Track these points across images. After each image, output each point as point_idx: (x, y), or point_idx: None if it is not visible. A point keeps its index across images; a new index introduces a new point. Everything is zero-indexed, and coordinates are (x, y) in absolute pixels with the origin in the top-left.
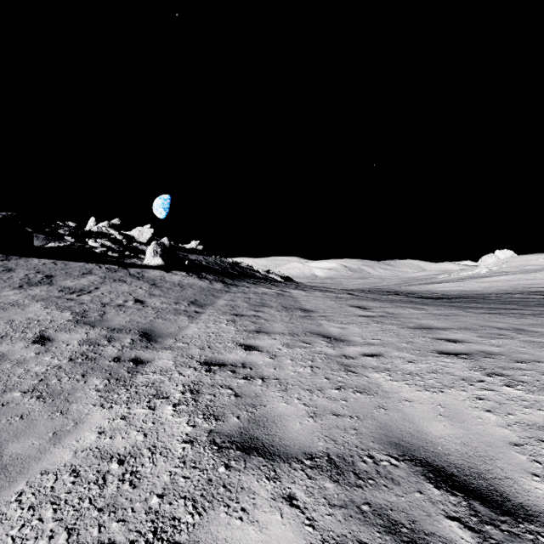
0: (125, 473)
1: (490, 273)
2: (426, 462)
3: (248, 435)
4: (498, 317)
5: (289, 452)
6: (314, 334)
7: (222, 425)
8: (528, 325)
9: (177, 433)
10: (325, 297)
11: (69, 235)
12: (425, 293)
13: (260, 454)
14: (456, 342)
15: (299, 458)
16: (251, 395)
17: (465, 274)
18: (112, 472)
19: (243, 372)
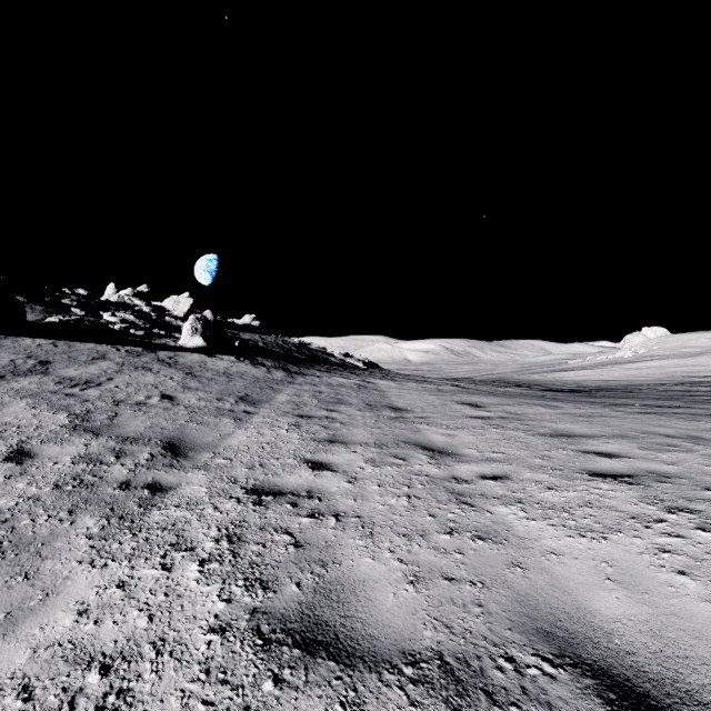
0: (108, 692)
1: (637, 357)
2: (599, 669)
3: (313, 618)
4: (661, 419)
5: (378, 651)
6: (409, 444)
7: (272, 599)
8: (706, 430)
9: (201, 613)
10: (423, 391)
11: (77, 306)
12: (554, 384)
13: (331, 654)
14: (612, 456)
15: (394, 662)
16: (319, 545)
17: (604, 359)
18: (88, 690)
19: (308, 506)
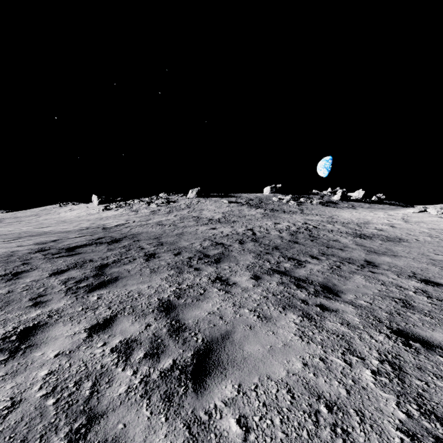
0: None
1: None
2: None
3: None
4: None
5: None
6: None
7: None
8: None
9: None
10: None
11: None
12: None
13: None
14: None
15: None
16: None
17: None
18: None
19: None
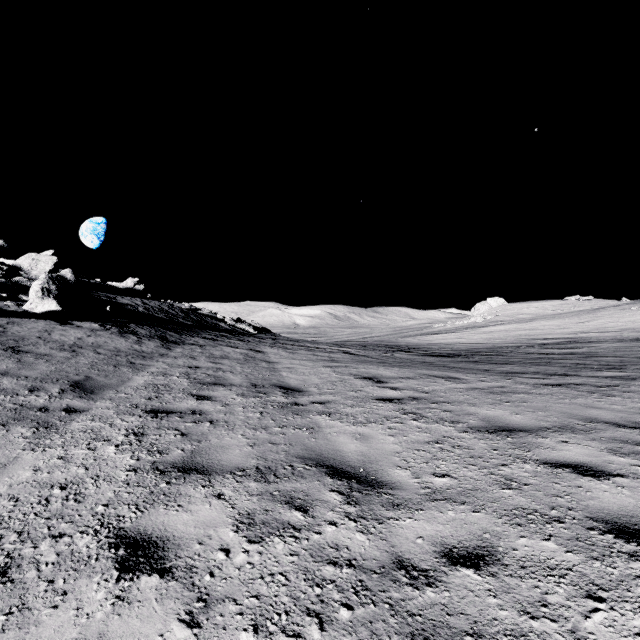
0: None
1: (486, 322)
2: None
3: None
4: (575, 394)
5: None
6: (310, 465)
7: None
8: None
9: None
10: (316, 361)
11: None
12: (431, 348)
13: None
14: (596, 474)
15: None
16: None
17: (461, 324)
18: None
19: None
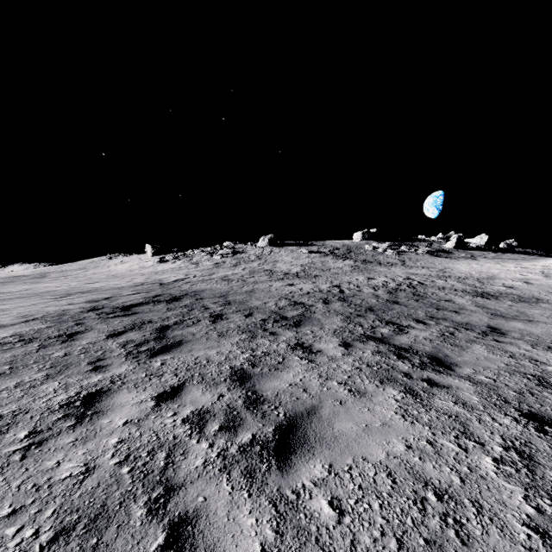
0: None
1: None
2: None
3: None
4: None
5: None
6: None
7: None
8: None
9: None
10: None
11: None
12: None
13: None
14: None
15: None
16: None
17: None
18: None
19: None
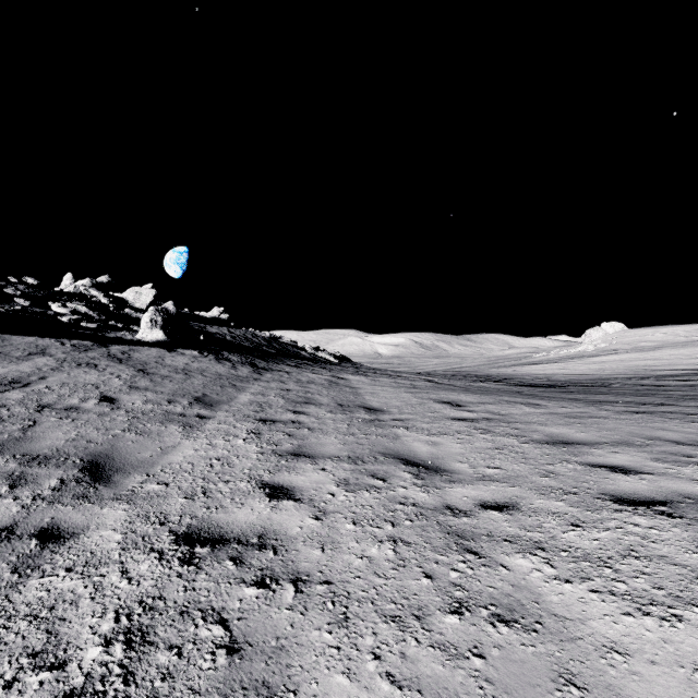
0: None
1: (599, 351)
2: None
3: None
4: (656, 420)
5: None
6: (389, 457)
7: None
8: None
9: None
10: (398, 387)
11: (22, 295)
12: (525, 378)
13: None
14: (627, 472)
15: None
16: (266, 646)
17: (567, 353)
18: None
19: (258, 563)
